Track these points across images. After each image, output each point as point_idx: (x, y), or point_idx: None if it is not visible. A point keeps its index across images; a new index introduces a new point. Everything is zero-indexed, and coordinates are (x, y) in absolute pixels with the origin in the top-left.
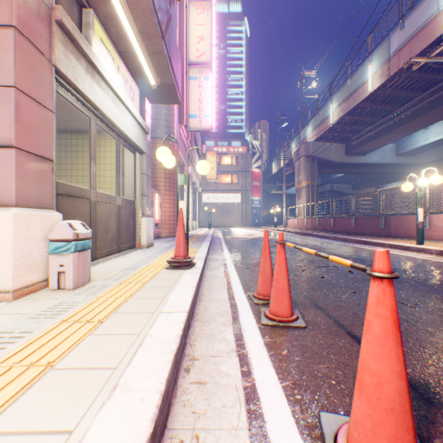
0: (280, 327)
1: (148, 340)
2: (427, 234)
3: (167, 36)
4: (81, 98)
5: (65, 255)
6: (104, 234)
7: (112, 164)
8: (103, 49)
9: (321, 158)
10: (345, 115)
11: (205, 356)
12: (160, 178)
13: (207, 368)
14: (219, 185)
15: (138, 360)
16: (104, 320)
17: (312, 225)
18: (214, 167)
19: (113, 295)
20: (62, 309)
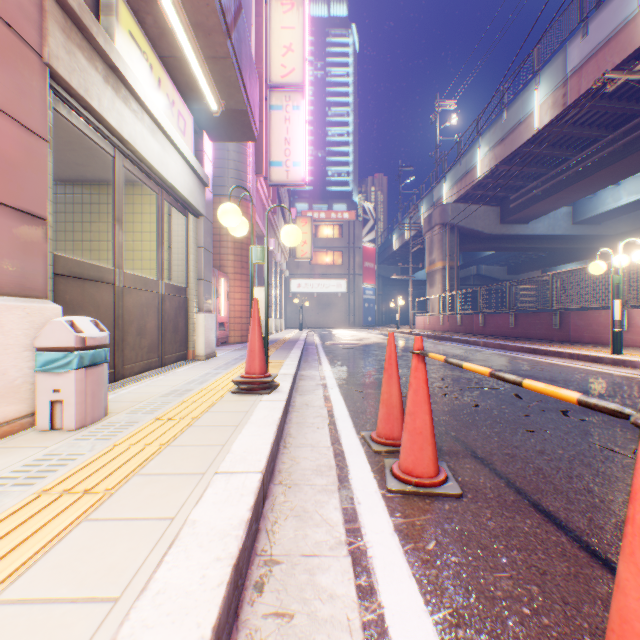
0: (419, 496)
1: (187, 533)
2: (625, 339)
3: (236, 33)
4: (96, 123)
5: (62, 373)
6: (138, 338)
7: (153, 232)
8: (134, 49)
9: (464, 227)
10: (499, 164)
11: (291, 556)
12: (228, 255)
13: (295, 582)
14: (314, 267)
15: (162, 579)
16: (115, 490)
17: (451, 326)
18: (307, 241)
19: (140, 441)
20: (48, 468)
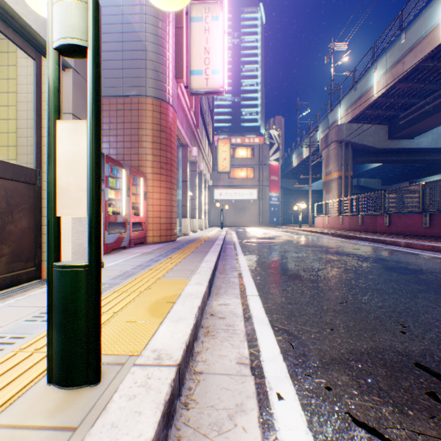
0: None
1: None
2: None
3: None
4: None
5: None
6: None
7: None
8: None
9: (357, 143)
10: (396, 81)
11: None
12: (146, 155)
13: None
14: (232, 180)
15: None
16: None
17: (351, 225)
18: (227, 158)
19: None
20: None
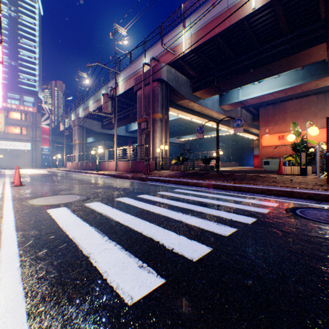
0: None
1: None
2: (108, 169)
3: None
4: None
5: None
6: None
7: None
8: None
9: (88, 128)
10: (96, 110)
11: None
12: None
13: None
14: (8, 135)
15: None
16: None
17: (78, 166)
18: (2, 122)
19: None
20: None
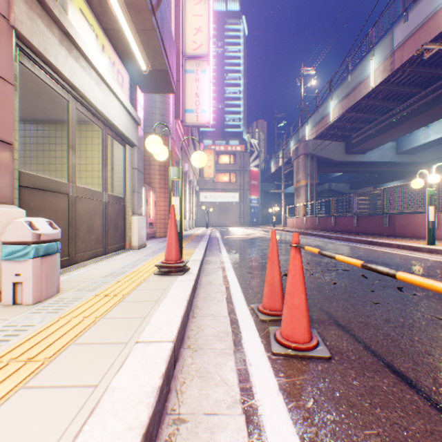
0: (297, 358)
1: (106, 401)
2: (435, 234)
3: (159, 13)
4: (54, 74)
5: (22, 261)
6: (87, 234)
7: (100, 158)
8: (83, 22)
9: (320, 156)
10: (345, 112)
11: (196, 415)
12: (155, 175)
13: (198, 441)
14: (216, 184)
15: None
16: (52, 359)
17: (312, 225)
18: (211, 166)
19: (81, 314)
20: (3, 338)
